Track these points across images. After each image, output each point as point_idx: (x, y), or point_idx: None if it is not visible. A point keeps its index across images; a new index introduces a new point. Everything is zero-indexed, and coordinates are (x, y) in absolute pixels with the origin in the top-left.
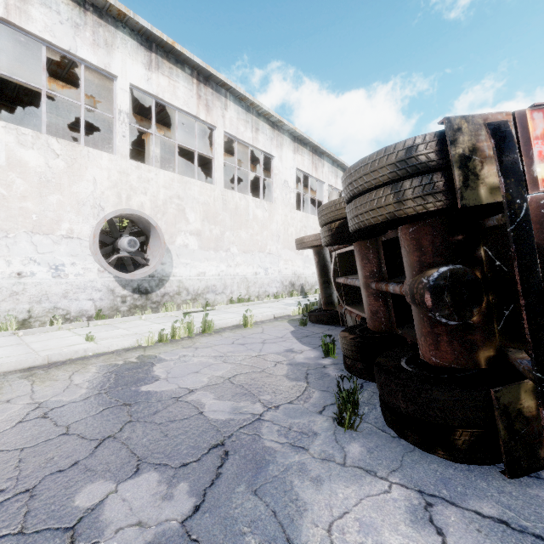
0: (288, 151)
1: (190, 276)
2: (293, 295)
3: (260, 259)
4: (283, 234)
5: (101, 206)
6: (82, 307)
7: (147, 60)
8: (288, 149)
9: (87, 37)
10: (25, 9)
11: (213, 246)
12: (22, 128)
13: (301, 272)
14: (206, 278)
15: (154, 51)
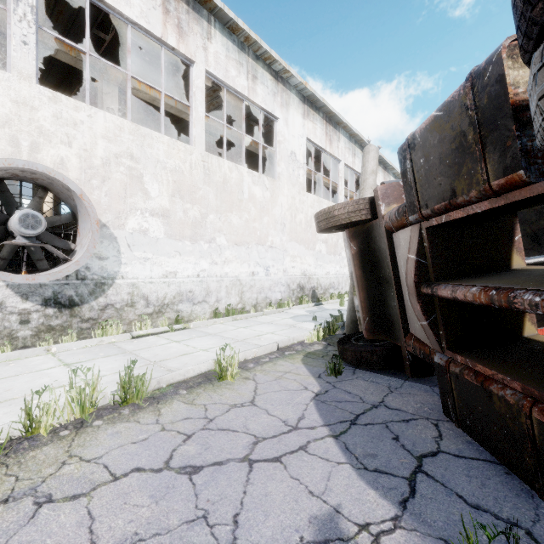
0: (296, 114)
1: (152, 278)
2: (303, 302)
3: (259, 254)
4: (289, 221)
5: None
6: None
7: None
8: (296, 111)
9: None
10: None
11: (189, 233)
12: None
13: (312, 272)
14: (177, 280)
15: None
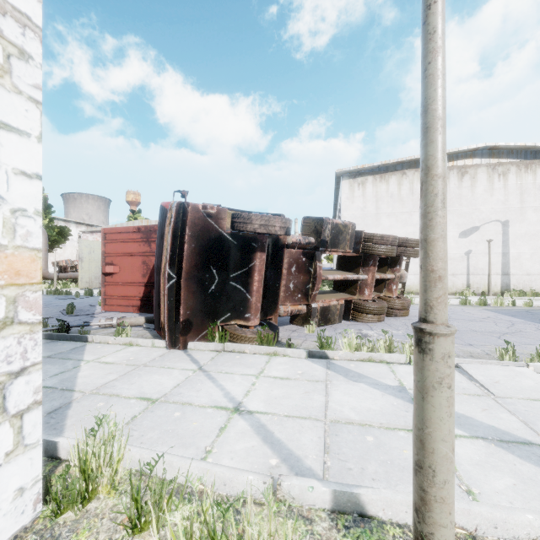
0: (73, 228)
1: None
2: None
3: None
4: (71, 257)
5: None
6: None
7: None
8: (73, 227)
9: None
10: None
11: None
12: None
13: None
14: None
15: None
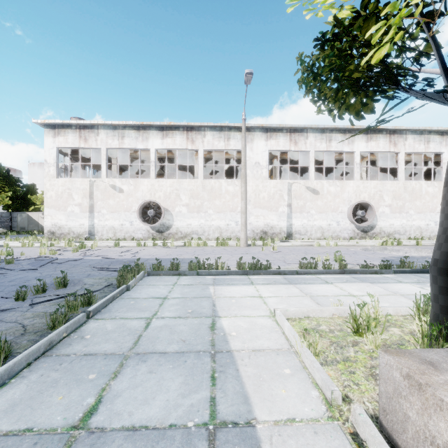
0: None
1: (385, 226)
2: None
3: (431, 216)
4: None
5: (350, 200)
6: (345, 236)
7: (366, 139)
8: None
9: (346, 143)
10: (330, 145)
11: (398, 211)
12: (330, 181)
13: None
14: (394, 226)
15: (369, 133)
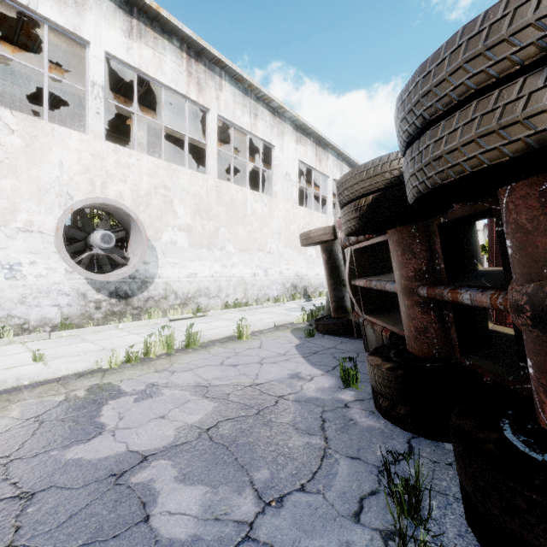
0: (290, 141)
1: (179, 278)
2: (296, 298)
3: (259, 259)
4: (284, 231)
5: (69, 195)
6: (45, 314)
7: (127, 26)
8: (290, 138)
9: None
10: None
11: (206, 243)
12: None
13: (304, 273)
14: (197, 280)
15: (135, 16)
